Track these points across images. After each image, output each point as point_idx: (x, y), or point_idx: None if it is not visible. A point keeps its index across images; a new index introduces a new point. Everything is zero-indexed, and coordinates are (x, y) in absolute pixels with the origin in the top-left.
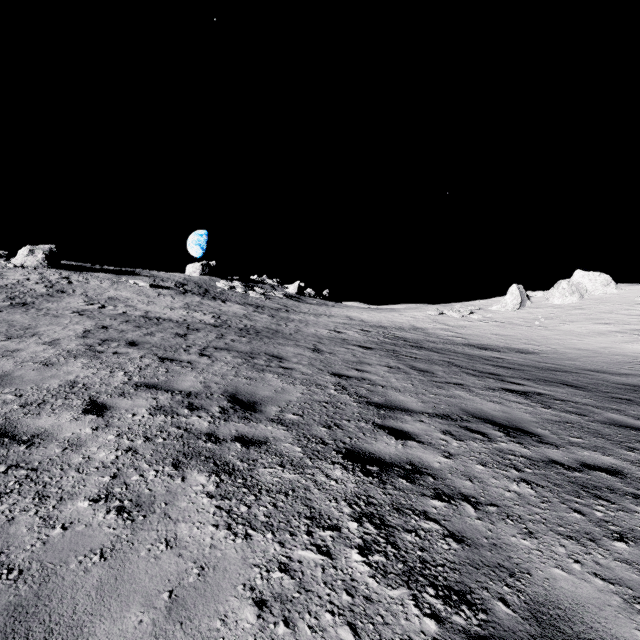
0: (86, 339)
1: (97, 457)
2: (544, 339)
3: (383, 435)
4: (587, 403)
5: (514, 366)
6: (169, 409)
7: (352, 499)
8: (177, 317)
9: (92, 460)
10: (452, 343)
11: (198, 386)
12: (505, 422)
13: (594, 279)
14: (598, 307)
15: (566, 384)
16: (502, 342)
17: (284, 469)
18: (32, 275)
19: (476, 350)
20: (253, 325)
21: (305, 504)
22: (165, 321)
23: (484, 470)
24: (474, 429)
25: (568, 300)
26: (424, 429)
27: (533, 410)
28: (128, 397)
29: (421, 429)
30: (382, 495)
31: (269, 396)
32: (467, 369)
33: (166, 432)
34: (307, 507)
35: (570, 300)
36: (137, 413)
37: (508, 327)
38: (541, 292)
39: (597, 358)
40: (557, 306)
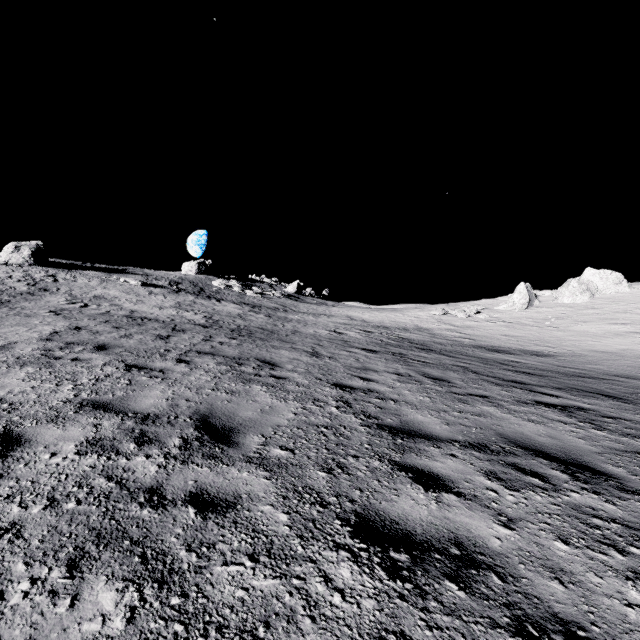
0: (48, 342)
1: None
2: (558, 340)
3: (406, 483)
4: None
5: (535, 371)
6: (109, 443)
7: None
8: (165, 317)
9: None
10: (461, 345)
11: (162, 405)
12: (561, 454)
13: (605, 277)
14: (611, 306)
15: (603, 394)
16: (513, 344)
17: (256, 566)
18: (16, 273)
19: (488, 352)
20: (247, 325)
21: None
22: (150, 321)
23: (571, 553)
24: (526, 468)
25: (578, 299)
26: (460, 470)
27: (586, 433)
28: (60, 424)
29: (456, 470)
30: (424, 630)
31: (252, 418)
32: (486, 376)
33: (87, 487)
34: None
35: (580, 299)
36: (59, 451)
37: (517, 327)
38: (549, 291)
39: (620, 361)
40: (567, 305)
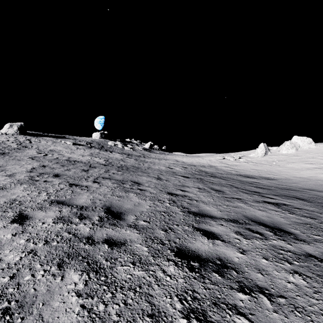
0: (31, 173)
1: (6, 259)
2: (279, 172)
3: (199, 236)
4: (313, 210)
5: (266, 187)
6: (67, 218)
7: (182, 294)
8: (85, 160)
9: (2, 262)
10: (231, 174)
11: (88, 202)
12: (271, 224)
13: (303, 140)
14: (306, 155)
15: (297, 198)
16: (257, 173)
17: (135, 266)
18: (10, 138)
19: (244, 178)
20: (125, 164)
21: (148, 301)
22: (78, 162)
23: (268, 263)
24: (254, 230)
25: (290, 151)
26: (224, 230)
27: (285, 215)
28: (43, 210)
29: (222, 230)
30: (203, 289)
31: (130, 208)
32: (241, 189)
33: (60, 236)
34: (149, 304)
35: (291, 151)
36: (45, 222)
37: (259, 165)
38: (275, 147)
39: (309, 182)
40: (284, 154)
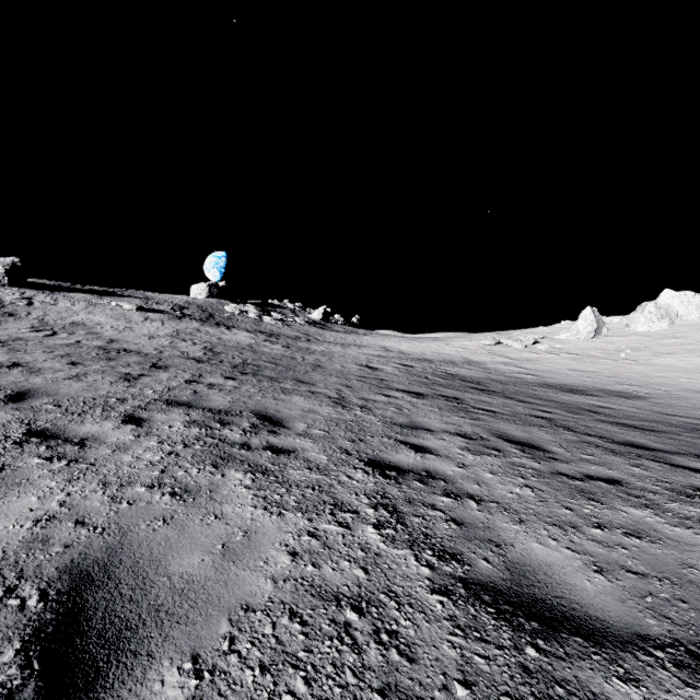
0: None
1: None
2: (642, 377)
3: None
4: None
5: (641, 423)
6: None
7: None
8: (151, 348)
9: None
10: (525, 383)
11: (10, 542)
12: None
13: (687, 301)
14: (697, 335)
15: None
16: (588, 381)
17: None
18: None
19: (562, 394)
20: (256, 359)
21: None
22: (127, 354)
23: None
24: None
25: (656, 327)
26: None
27: None
28: None
29: None
30: None
31: (193, 581)
32: (587, 435)
33: None
34: None
35: (658, 326)
36: None
37: (587, 360)
38: (618, 317)
39: None
40: (642, 334)
